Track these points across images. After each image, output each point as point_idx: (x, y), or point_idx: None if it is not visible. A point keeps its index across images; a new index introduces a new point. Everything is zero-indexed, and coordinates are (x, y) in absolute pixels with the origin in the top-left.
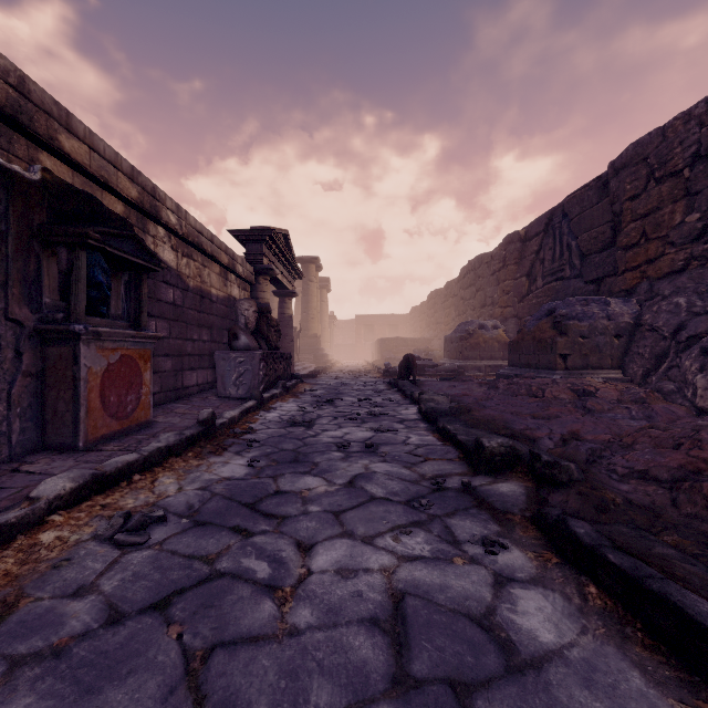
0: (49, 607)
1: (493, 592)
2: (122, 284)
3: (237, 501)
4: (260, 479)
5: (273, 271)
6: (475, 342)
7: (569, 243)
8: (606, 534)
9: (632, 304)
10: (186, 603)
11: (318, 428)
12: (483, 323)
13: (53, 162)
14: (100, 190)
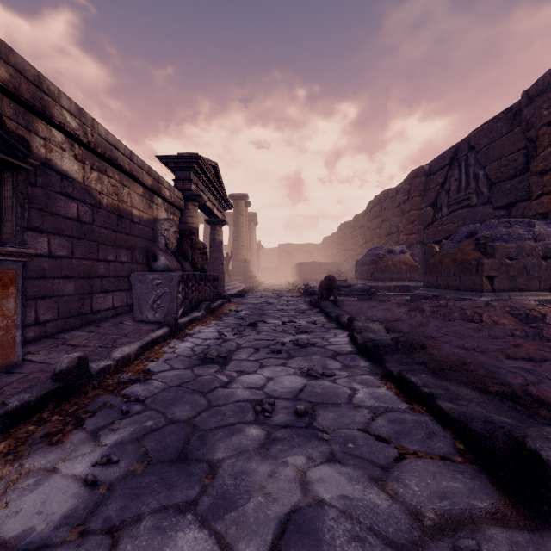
0: None
1: None
2: None
3: None
4: (79, 546)
5: (201, 198)
6: (385, 265)
7: (475, 173)
8: None
9: None
10: None
11: (233, 368)
12: (392, 248)
13: None
14: None
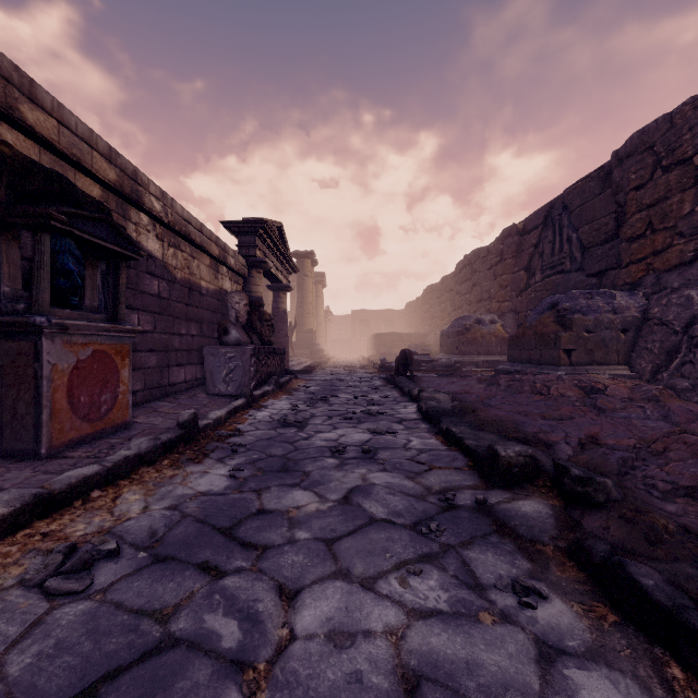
0: None
1: (540, 673)
2: (98, 274)
3: (210, 525)
4: (241, 494)
5: (267, 264)
6: (472, 337)
7: (569, 236)
8: (671, 579)
9: (638, 298)
10: (118, 696)
11: (310, 429)
12: (481, 318)
13: (15, 135)
14: (72, 171)
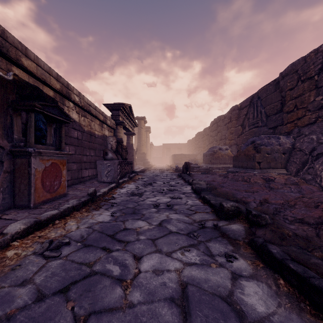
0: (7, 292)
1: (232, 282)
2: (52, 129)
3: (105, 234)
4: (116, 222)
5: (124, 123)
6: (217, 156)
7: (260, 110)
8: (286, 252)
9: (290, 138)
10: (77, 289)
11: (144, 197)
12: (221, 147)
13: (19, 71)
14: (42, 85)
